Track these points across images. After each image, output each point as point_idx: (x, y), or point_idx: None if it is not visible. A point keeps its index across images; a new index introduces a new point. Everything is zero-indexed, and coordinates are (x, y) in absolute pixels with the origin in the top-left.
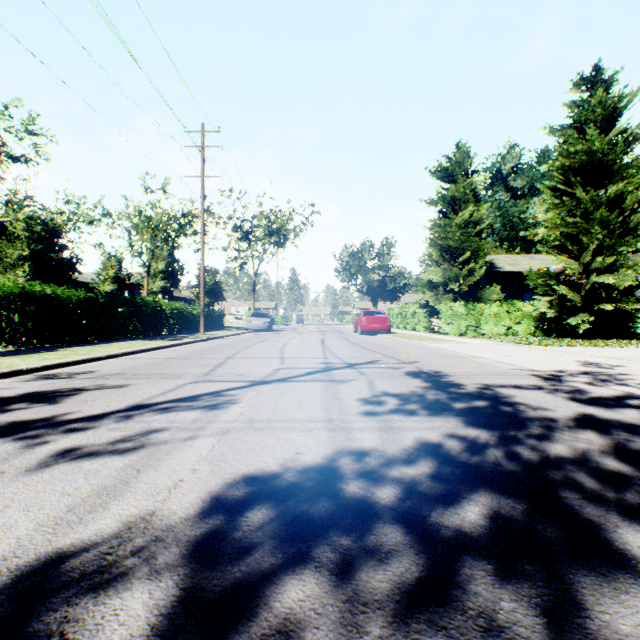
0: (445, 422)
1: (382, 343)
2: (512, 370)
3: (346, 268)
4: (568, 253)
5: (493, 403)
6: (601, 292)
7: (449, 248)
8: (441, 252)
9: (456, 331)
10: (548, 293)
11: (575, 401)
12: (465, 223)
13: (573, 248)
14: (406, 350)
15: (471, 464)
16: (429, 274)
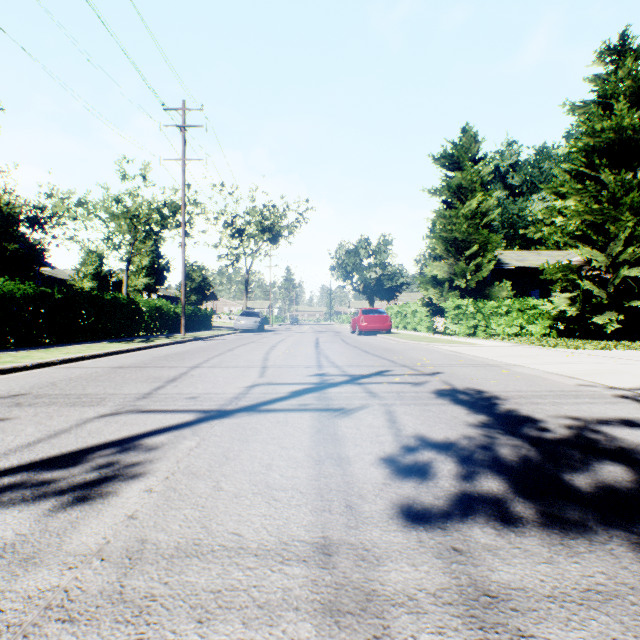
0: (610, 560)
1: (385, 345)
2: (581, 387)
3: (342, 266)
4: (591, 244)
5: None
6: (632, 287)
7: (454, 241)
8: (446, 246)
9: (464, 331)
10: (566, 289)
11: None
12: (472, 214)
13: (597, 238)
14: (417, 355)
15: None
16: (433, 269)
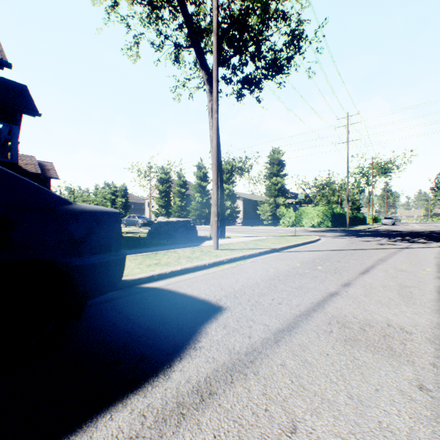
0: None
1: None
2: None
3: (439, 188)
4: None
5: None
6: None
7: None
8: None
9: None
10: None
11: None
12: None
13: None
14: None
15: None
16: None
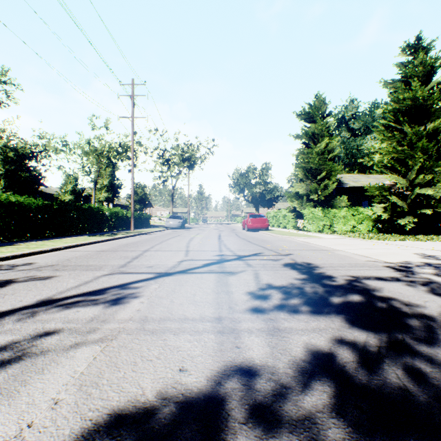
0: (329, 321)
1: (263, 238)
2: (368, 262)
3: (237, 184)
4: (397, 172)
5: (366, 297)
6: (422, 201)
7: (310, 169)
8: (304, 172)
9: (316, 229)
10: (382, 201)
11: (438, 295)
12: (322, 151)
13: (401, 169)
14: (281, 244)
15: (375, 390)
16: (296, 188)
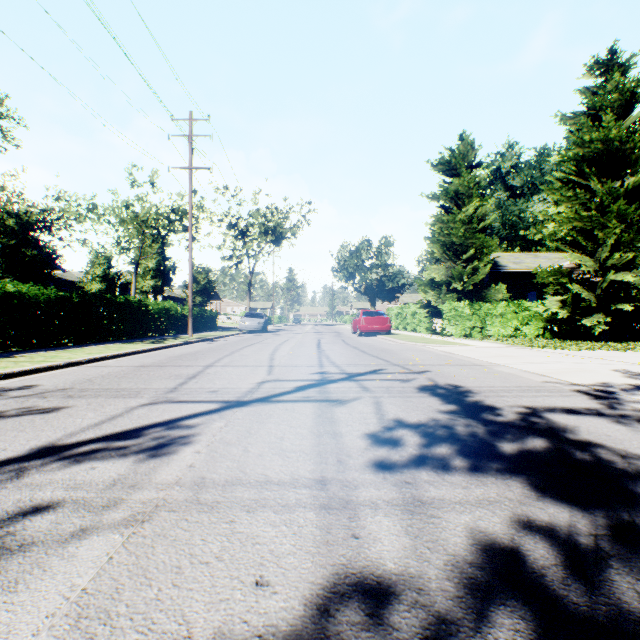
0: (503, 487)
1: (383, 346)
2: (546, 383)
3: (344, 267)
4: (581, 249)
5: (555, 443)
6: (618, 291)
7: (452, 245)
8: (443, 249)
9: (460, 332)
10: (558, 292)
11: None
12: (469, 219)
13: (587, 244)
14: (411, 355)
15: (607, 627)
16: (431, 272)
